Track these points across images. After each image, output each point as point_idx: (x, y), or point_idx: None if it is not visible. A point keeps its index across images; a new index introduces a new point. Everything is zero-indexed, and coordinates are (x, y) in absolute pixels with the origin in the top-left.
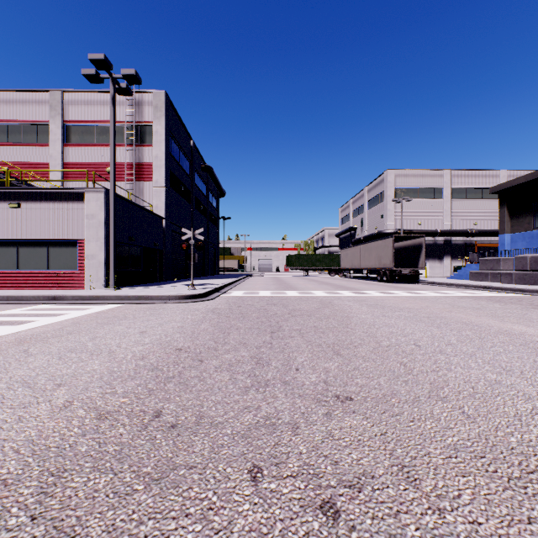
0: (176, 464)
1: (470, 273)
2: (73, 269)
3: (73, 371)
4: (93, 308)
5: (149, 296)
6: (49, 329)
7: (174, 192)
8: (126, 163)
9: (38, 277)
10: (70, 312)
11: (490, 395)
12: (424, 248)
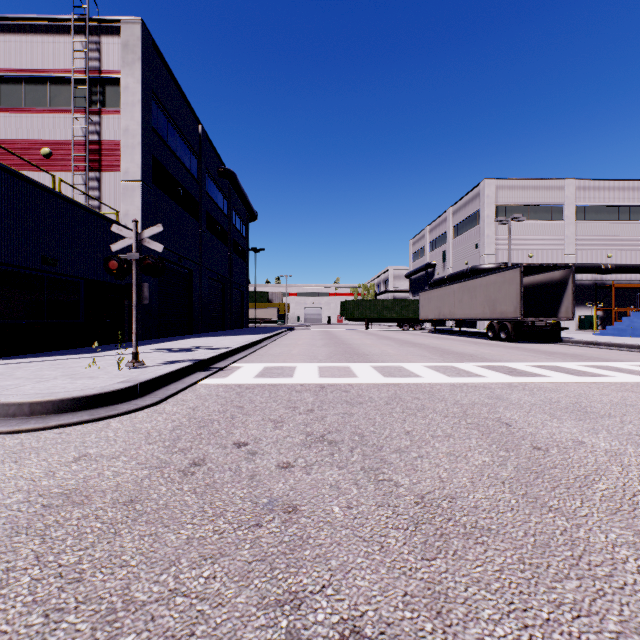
0: None
1: None
2: None
3: None
4: None
5: None
6: None
7: (164, 195)
8: (75, 141)
9: None
10: None
11: None
12: (571, 285)
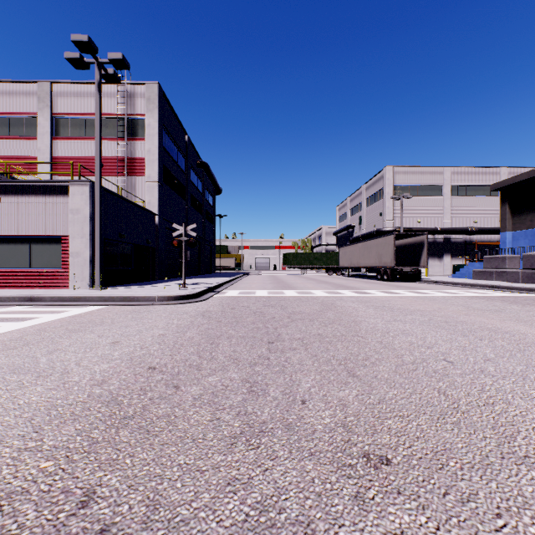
0: None
1: (473, 272)
2: (57, 267)
3: None
4: (71, 310)
5: (135, 297)
6: (4, 339)
7: (168, 187)
8: (117, 157)
9: (19, 276)
10: (42, 315)
11: None
12: (426, 246)
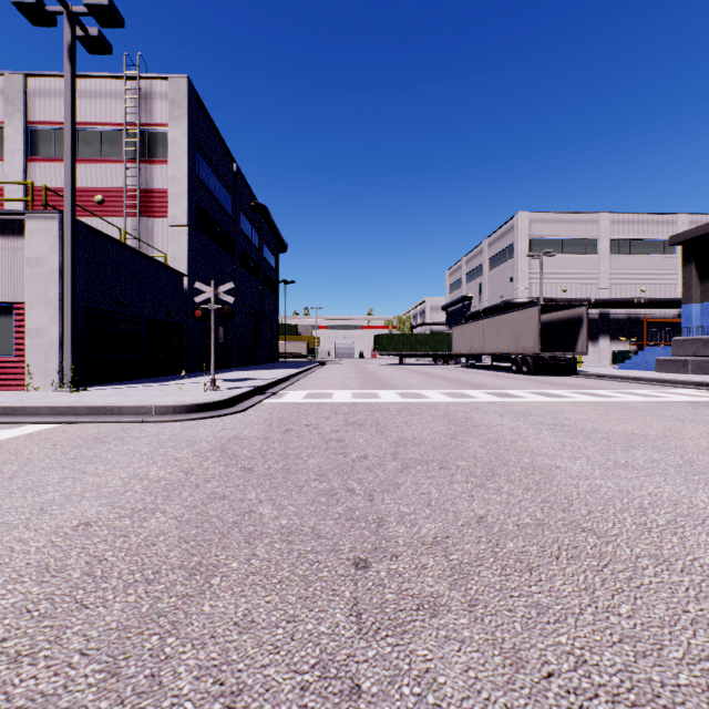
0: None
1: (656, 361)
2: (6, 354)
3: None
4: None
5: (114, 407)
6: None
7: (204, 236)
8: (126, 189)
9: None
10: None
11: None
12: (585, 322)
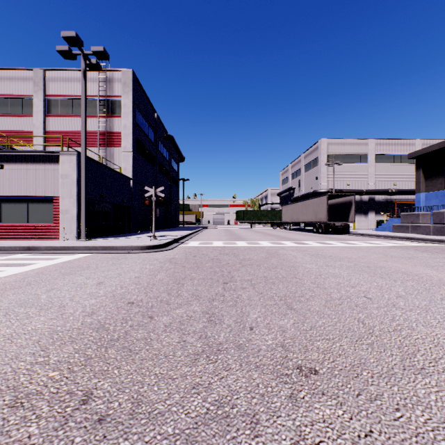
0: None
1: (393, 226)
2: (50, 222)
3: (12, 331)
4: (62, 257)
5: (114, 246)
6: (11, 280)
7: (140, 156)
8: (99, 131)
9: (18, 230)
10: (39, 262)
11: None
12: (353, 204)
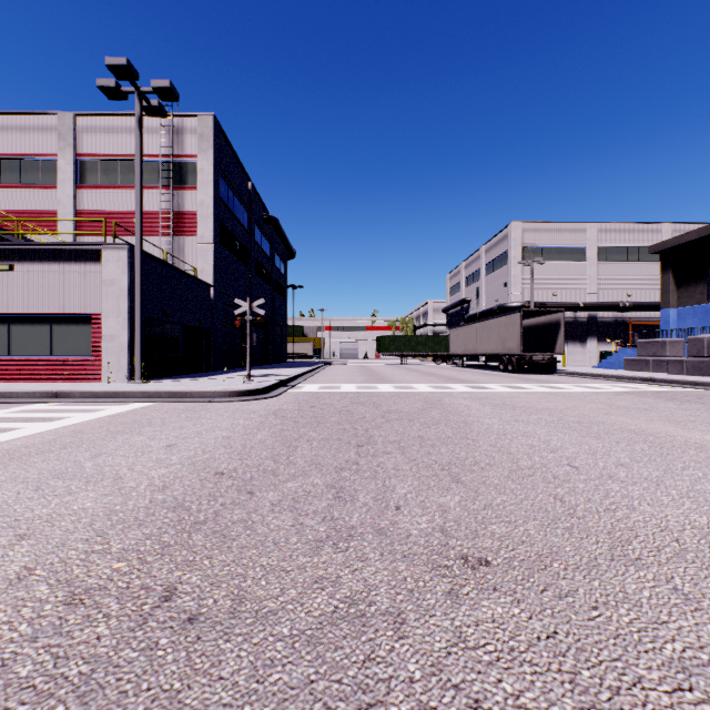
0: (185, 707)
1: (624, 360)
2: (86, 355)
3: (51, 510)
4: (108, 409)
5: (187, 392)
6: (35, 442)
7: (226, 251)
8: (161, 212)
9: (37, 366)
10: (73, 415)
11: (709, 555)
12: (562, 327)
